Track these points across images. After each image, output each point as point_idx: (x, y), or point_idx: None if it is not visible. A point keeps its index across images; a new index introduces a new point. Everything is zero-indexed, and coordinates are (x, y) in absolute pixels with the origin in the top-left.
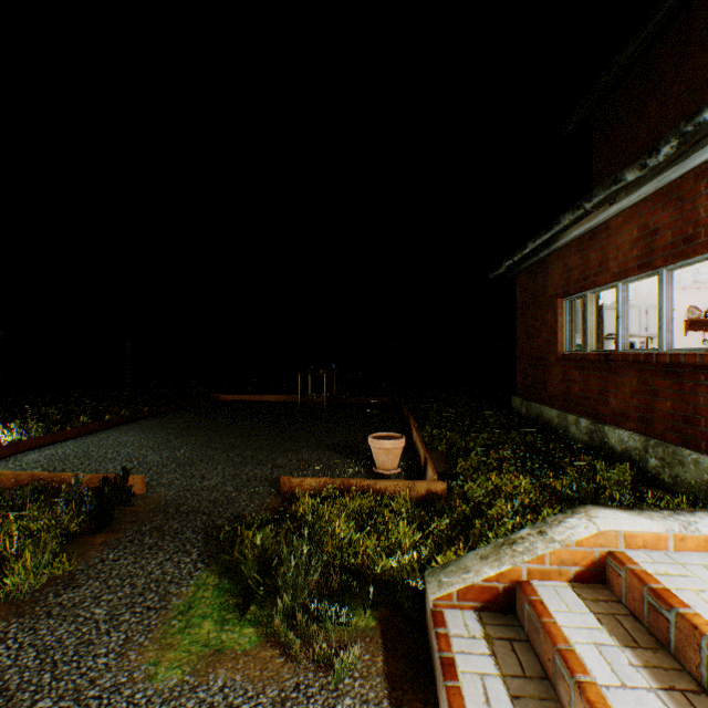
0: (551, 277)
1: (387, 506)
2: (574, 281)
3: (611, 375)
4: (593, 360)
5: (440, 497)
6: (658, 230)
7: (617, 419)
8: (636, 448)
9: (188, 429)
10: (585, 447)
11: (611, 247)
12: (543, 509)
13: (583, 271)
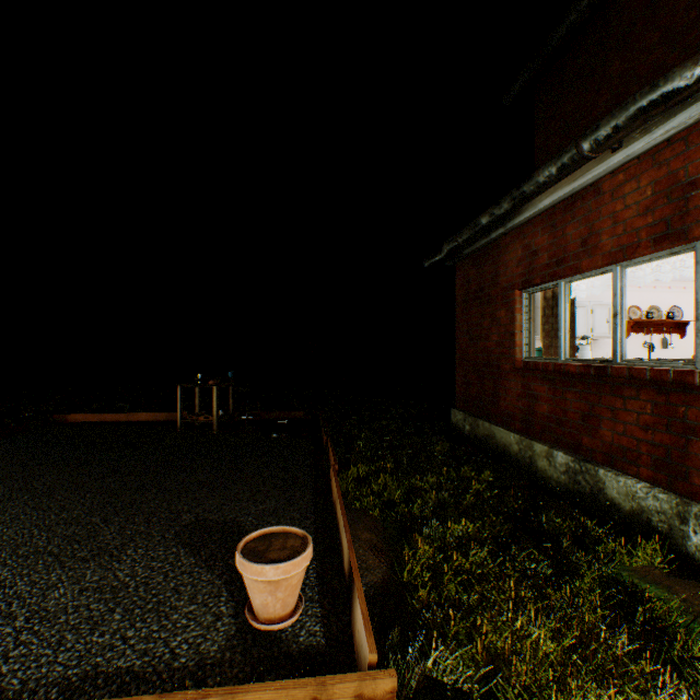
0: (506, 263)
1: None
2: (542, 267)
3: (605, 396)
4: (576, 373)
5: None
6: None
7: (617, 459)
8: (663, 512)
9: None
10: (565, 491)
11: (604, 216)
12: None
13: (556, 253)
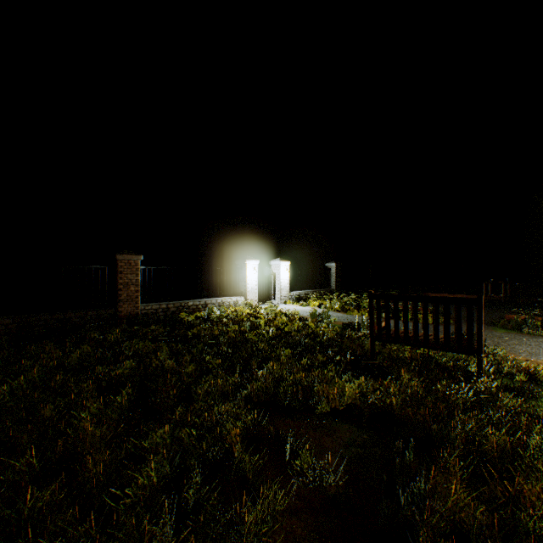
0: None
1: None
2: None
3: None
4: None
5: None
6: None
7: None
8: None
9: None
10: None
11: None
12: None
13: None
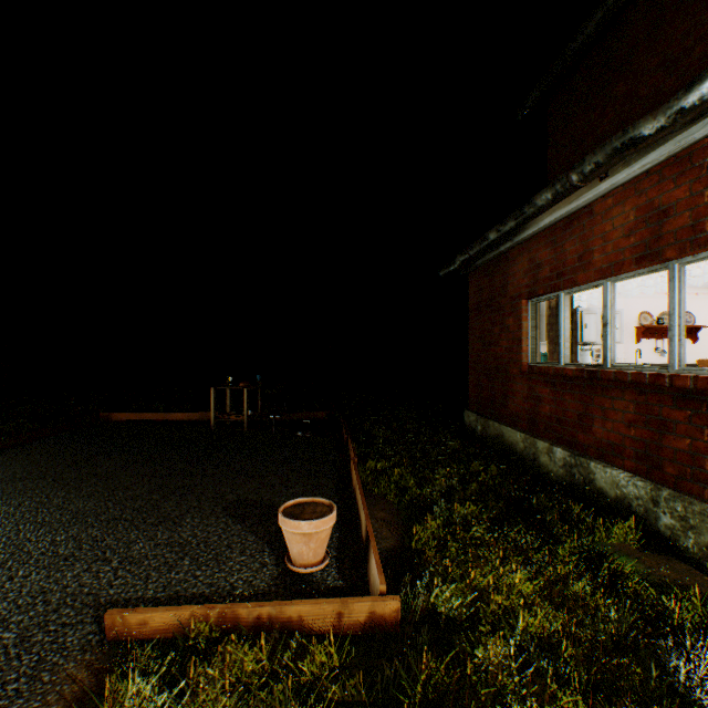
0: (513, 274)
1: (301, 656)
2: (544, 279)
3: (596, 396)
4: (572, 376)
5: (392, 631)
6: (671, 210)
7: (606, 453)
8: (640, 497)
9: (23, 481)
10: (562, 484)
11: (596, 236)
12: (559, 644)
13: (557, 267)
